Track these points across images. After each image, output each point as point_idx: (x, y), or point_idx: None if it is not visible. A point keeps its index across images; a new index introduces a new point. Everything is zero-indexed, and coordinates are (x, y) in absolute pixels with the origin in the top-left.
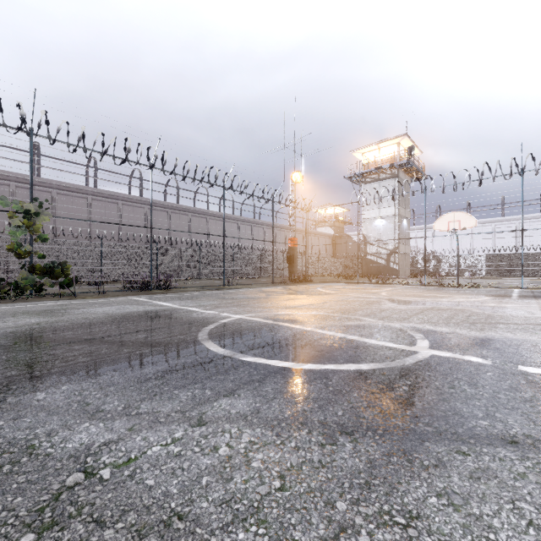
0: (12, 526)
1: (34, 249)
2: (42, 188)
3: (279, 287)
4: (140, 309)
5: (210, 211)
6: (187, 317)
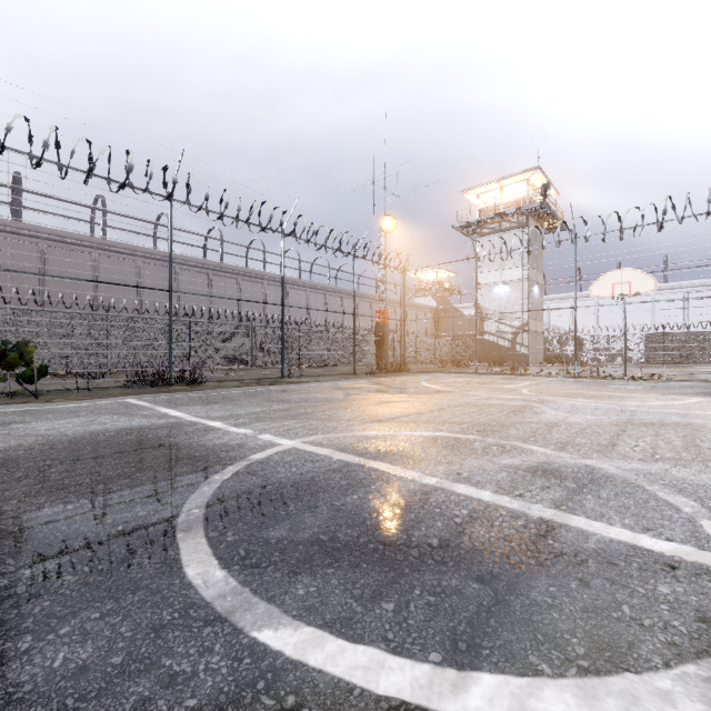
0: None
1: (4, 325)
2: (25, 238)
3: (364, 381)
4: (119, 425)
5: (267, 274)
6: (192, 444)
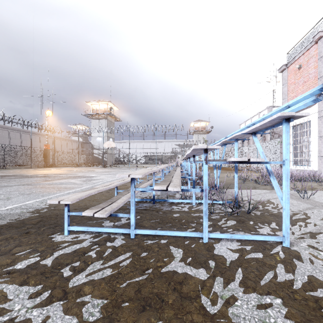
0: None
1: None
2: None
3: (32, 169)
4: None
5: None
6: None
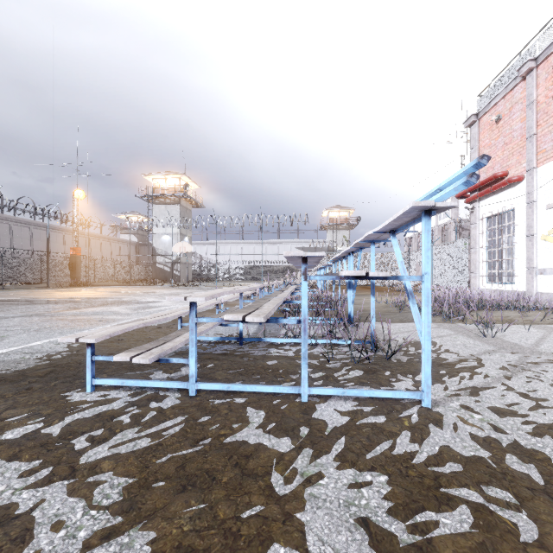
0: None
1: None
2: None
3: (49, 289)
4: None
5: None
6: None
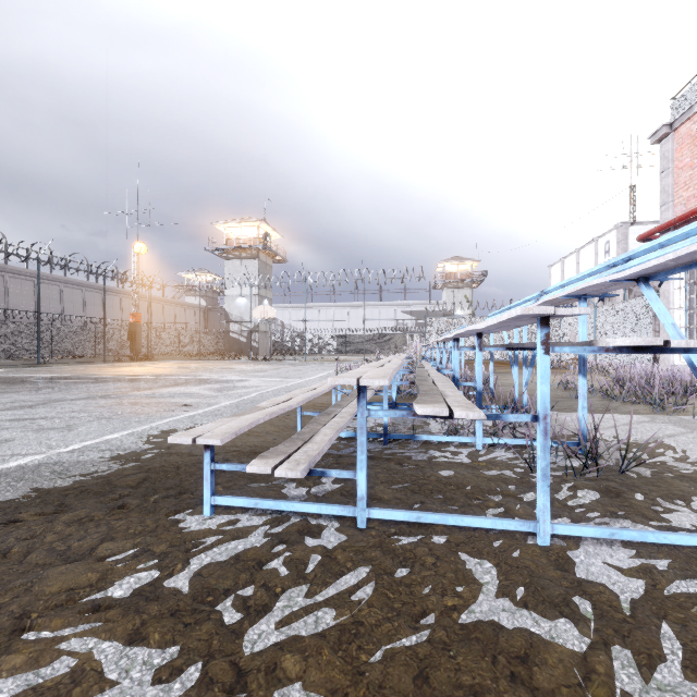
0: (2, 389)
1: None
2: None
3: (107, 364)
4: None
5: (10, 267)
6: (12, 377)
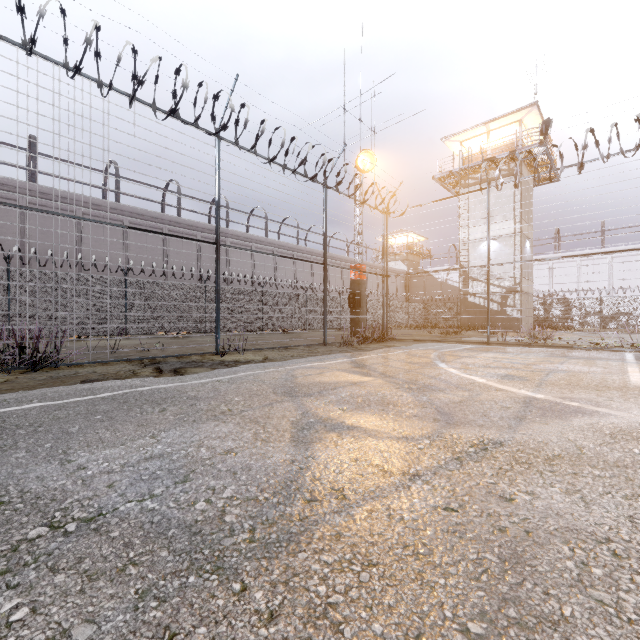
0: None
1: None
2: None
3: (340, 360)
4: None
5: (230, 232)
6: None
